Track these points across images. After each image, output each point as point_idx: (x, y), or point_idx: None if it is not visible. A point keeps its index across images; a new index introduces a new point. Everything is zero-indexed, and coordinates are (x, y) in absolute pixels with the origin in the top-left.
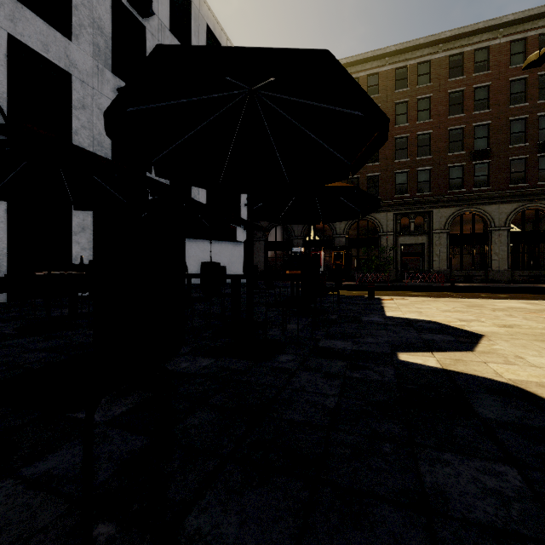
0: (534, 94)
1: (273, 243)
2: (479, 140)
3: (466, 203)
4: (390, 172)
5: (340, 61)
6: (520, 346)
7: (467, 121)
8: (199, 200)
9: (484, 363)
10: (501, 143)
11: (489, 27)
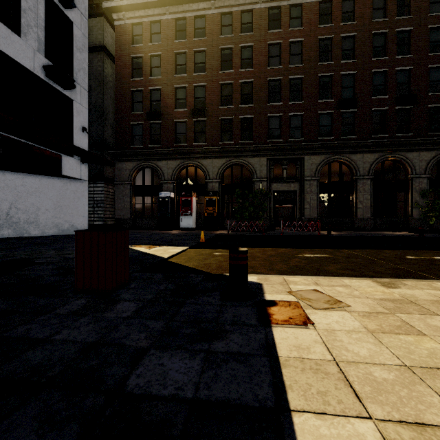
0: (393, 49)
1: (141, 187)
2: (345, 89)
3: (334, 151)
4: (264, 115)
5: None
6: None
7: (335, 69)
8: None
9: None
10: (365, 94)
11: None
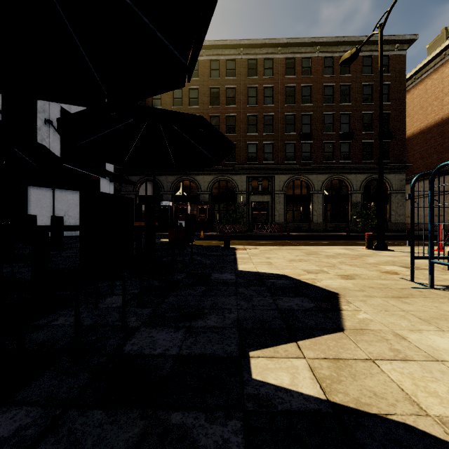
0: (338, 98)
1: (144, 197)
2: (305, 125)
3: (297, 172)
4: (244, 142)
5: (204, 42)
6: (383, 310)
7: (297, 110)
8: (50, 144)
9: (373, 363)
10: (319, 130)
11: (311, 43)
